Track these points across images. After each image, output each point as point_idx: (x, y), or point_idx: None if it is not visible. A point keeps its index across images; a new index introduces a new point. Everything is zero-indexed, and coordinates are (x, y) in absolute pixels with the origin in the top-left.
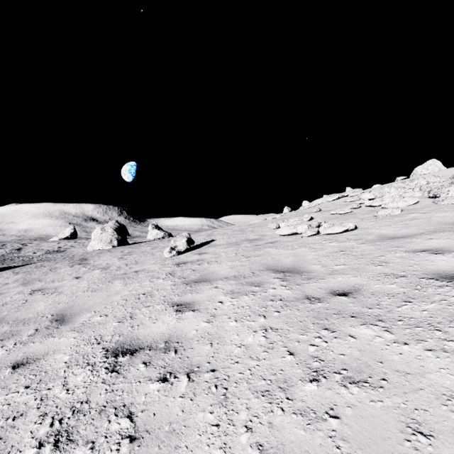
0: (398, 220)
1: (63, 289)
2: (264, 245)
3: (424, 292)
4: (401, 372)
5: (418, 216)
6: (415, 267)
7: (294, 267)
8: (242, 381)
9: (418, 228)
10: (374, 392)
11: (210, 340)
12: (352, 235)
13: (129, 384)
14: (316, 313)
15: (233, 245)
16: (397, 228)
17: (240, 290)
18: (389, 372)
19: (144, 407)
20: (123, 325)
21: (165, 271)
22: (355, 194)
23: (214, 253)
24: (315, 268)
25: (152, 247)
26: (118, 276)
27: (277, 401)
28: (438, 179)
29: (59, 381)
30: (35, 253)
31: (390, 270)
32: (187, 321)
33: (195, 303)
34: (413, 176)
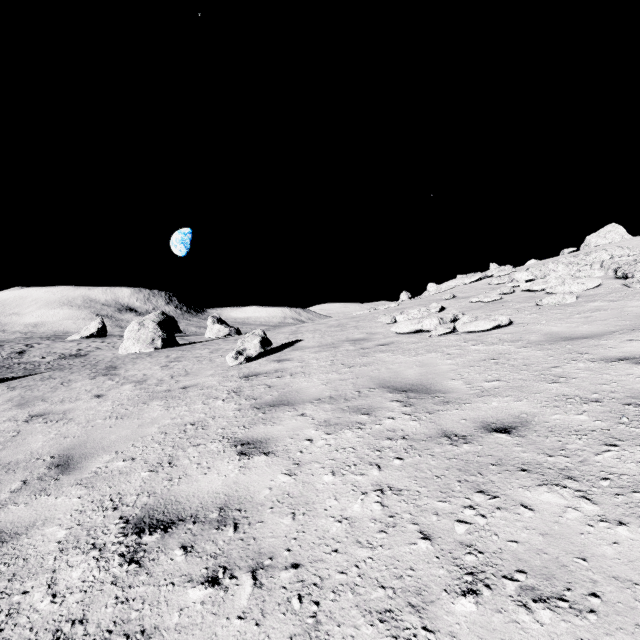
0: (573, 311)
1: (75, 413)
2: (374, 349)
3: (636, 429)
4: (622, 580)
5: (603, 306)
6: (613, 386)
7: (422, 384)
8: (345, 590)
9: (607, 323)
10: (580, 622)
11: (291, 507)
12: (506, 333)
13: (155, 587)
14: (463, 463)
15: (328, 348)
16: (574, 324)
17: (339, 420)
18: (601, 579)
19: (176, 636)
20: (156, 476)
21: (227, 387)
22: (504, 274)
23: (300, 360)
24: (454, 385)
25: (211, 349)
26: (158, 394)
27: (407, 633)
28: (627, 252)
29: (43, 577)
30: (43, 358)
31: (573, 390)
32: (256, 472)
33: (270, 440)
34: (585, 248)
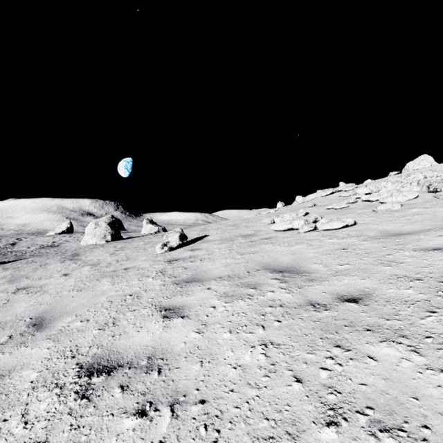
0: (399, 215)
1: (48, 287)
2: (259, 241)
3: None
4: None
5: (420, 211)
6: (430, 268)
7: (293, 267)
8: (239, 421)
9: (424, 223)
10: None
11: (200, 356)
12: (352, 231)
13: (99, 417)
14: (324, 325)
15: (226, 241)
16: (400, 224)
17: (234, 293)
18: (430, 414)
19: None
20: (103, 333)
21: (156, 268)
22: (349, 189)
23: (207, 249)
24: (316, 268)
25: (145, 242)
26: (107, 273)
27: None
28: (436, 174)
29: (19, 408)
30: (28, 248)
31: (402, 272)
32: (175, 331)
33: (185, 307)
34: (405, 171)
